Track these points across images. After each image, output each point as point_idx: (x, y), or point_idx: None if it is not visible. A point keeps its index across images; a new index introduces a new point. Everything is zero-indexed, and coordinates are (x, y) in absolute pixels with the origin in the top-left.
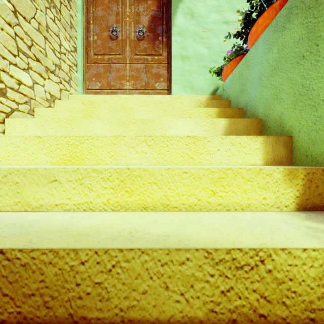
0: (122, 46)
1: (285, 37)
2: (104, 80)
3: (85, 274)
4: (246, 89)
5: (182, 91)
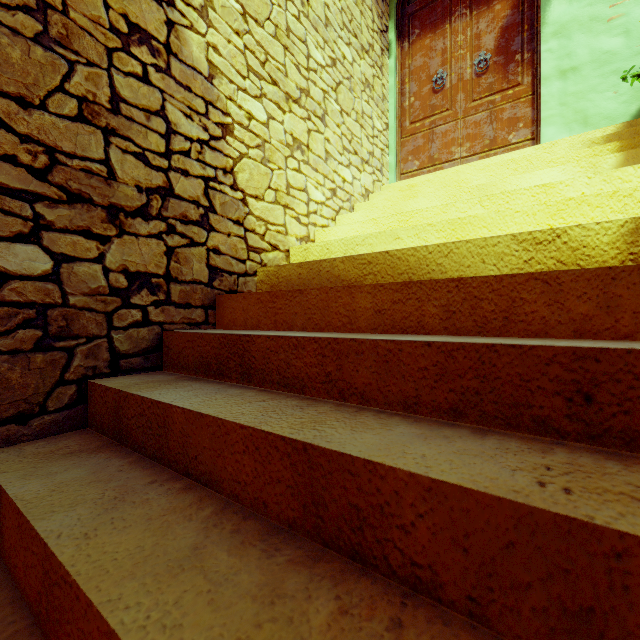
0: (451, 97)
1: None
2: (424, 155)
3: (432, 259)
4: None
5: (562, 134)
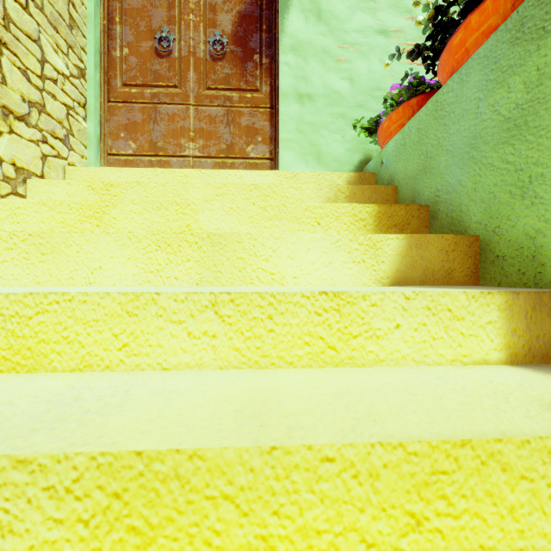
0: (181, 71)
1: (548, 53)
2: (144, 138)
3: None
4: (437, 166)
5: (299, 163)
